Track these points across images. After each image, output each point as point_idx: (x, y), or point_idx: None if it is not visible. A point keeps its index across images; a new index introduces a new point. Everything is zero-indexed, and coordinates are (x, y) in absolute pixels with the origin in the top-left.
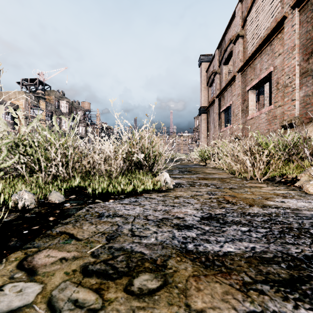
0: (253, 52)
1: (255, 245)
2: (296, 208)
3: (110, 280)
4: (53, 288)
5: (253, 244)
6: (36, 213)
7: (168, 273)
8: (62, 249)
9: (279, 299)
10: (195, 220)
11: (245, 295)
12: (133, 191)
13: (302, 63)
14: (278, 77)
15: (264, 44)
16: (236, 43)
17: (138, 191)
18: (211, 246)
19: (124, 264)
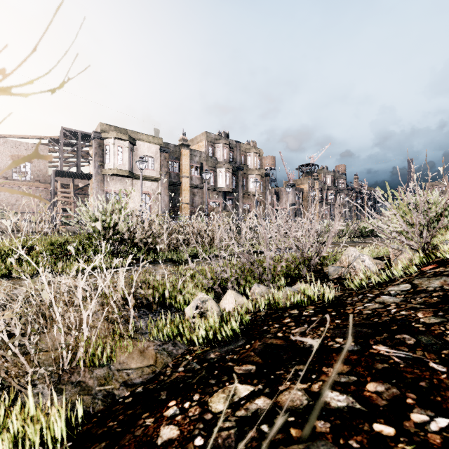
0: None
1: None
2: None
3: None
4: None
5: None
6: None
7: None
8: None
9: None
10: None
11: None
12: None
13: None
14: None
15: None
16: None
17: None
18: None
19: None
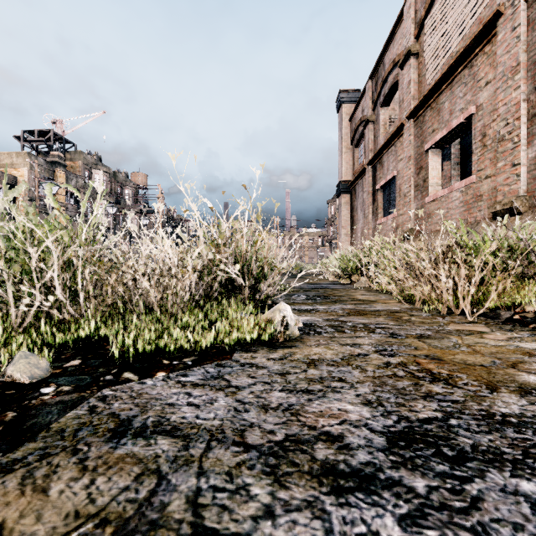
0: (437, 80)
1: None
2: None
3: None
4: None
5: None
6: None
7: None
8: None
9: None
10: (375, 446)
11: None
12: (214, 347)
13: (533, 97)
14: (485, 123)
15: (459, 66)
16: (405, 67)
17: (225, 347)
18: None
19: None
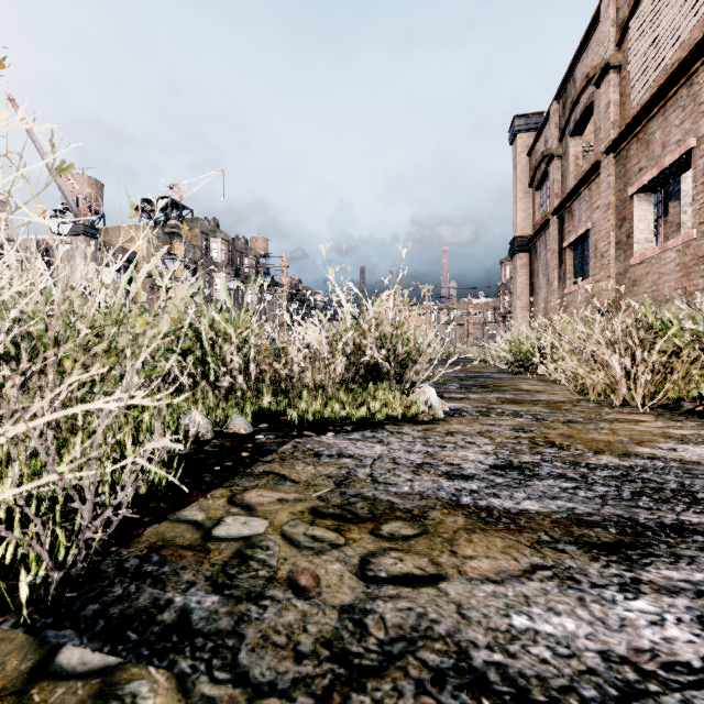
0: (643, 104)
1: (577, 505)
2: (694, 461)
3: (351, 524)
4: (282, 524)
5: (573, 504)
6: (220, 447)
7: (429, 524)
8: (276, 490)
9: (585, 559)
10: (480, 468)
11: (536, 551)
12: (366, 421)
13: None
14: None
15: (673, 84)
16: (602, 85)
17: (375, 421)
18: (499, 502)
19: (367, 511)
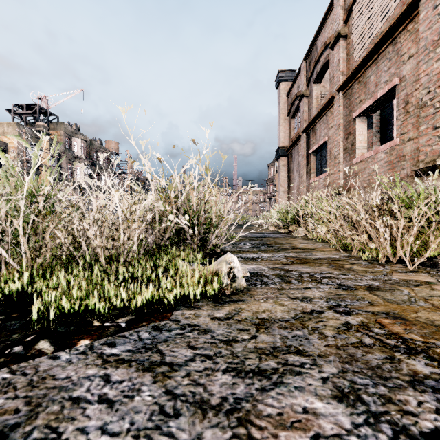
0: (364, 57)
1: None
2: None
3: None
4: None
5: None
6: None
7: None
8: None
9: None
10: None
11: None
12: (156, 302)
13: None
14: (408, 92)
15: (384, 44)
16: (335, 48)
17: (168, 301)
18: None
19: None
